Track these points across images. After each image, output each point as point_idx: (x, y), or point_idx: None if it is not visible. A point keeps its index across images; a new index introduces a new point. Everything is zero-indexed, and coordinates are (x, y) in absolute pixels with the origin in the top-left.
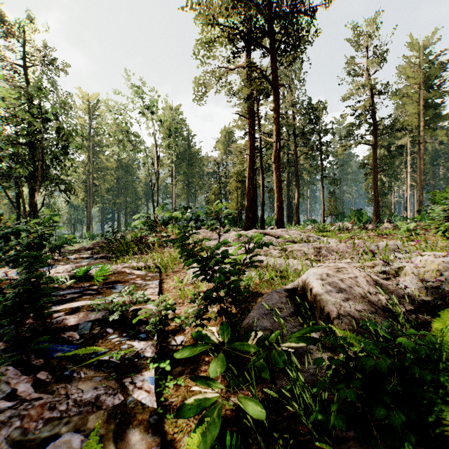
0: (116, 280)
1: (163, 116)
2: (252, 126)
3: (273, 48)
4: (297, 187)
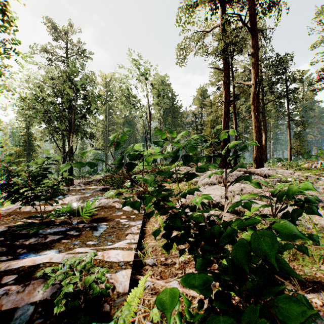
0: (103, 217)
1: (153, 80)
2: (227, 76)
3: None
4: (264, 130)
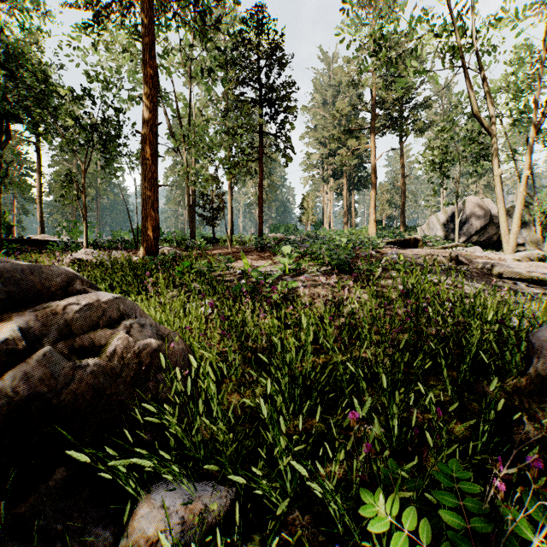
0: None
1: None
2: None
3: None
4: None
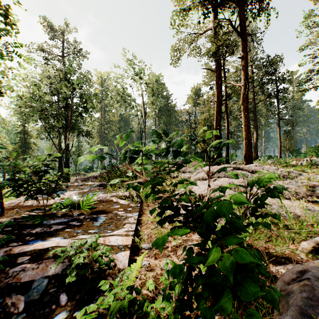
0: (102, 210)
1: (148, 80)
2: (219, 77)
3: (242, 1)
4: (255, 129)
